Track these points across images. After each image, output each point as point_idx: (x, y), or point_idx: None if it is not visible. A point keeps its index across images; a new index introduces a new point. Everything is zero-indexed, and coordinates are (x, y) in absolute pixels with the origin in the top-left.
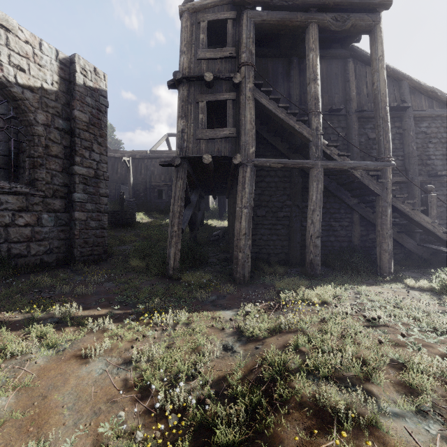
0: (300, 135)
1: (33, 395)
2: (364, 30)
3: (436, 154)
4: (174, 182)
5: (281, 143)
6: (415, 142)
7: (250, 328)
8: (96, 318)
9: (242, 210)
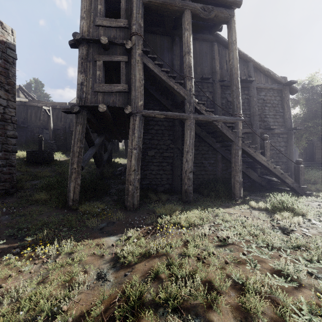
0: (178, 94)
1: None
2: (224, 20)
3: (269, 114)
4: (74, 127)
5: (166, 100)
6: (257, 105)
7: (125, 254)
8: None
9: (132, 151)
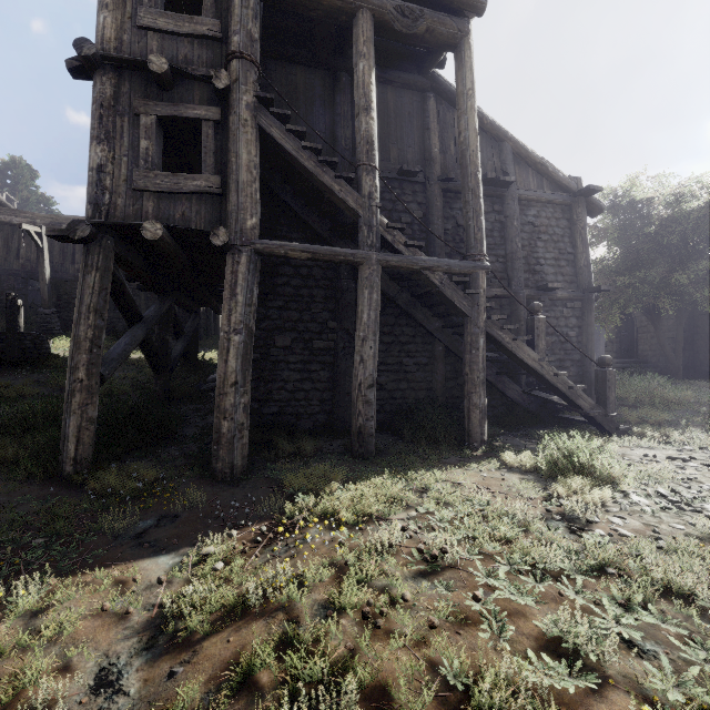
0: (343, 205)
1: None
2: (447, 42)
3: (546, 258)
4: (80, 276)
5: (320, 219)
6: (521, 238)
7: (184, 609)
8: None
9: (230, 337)
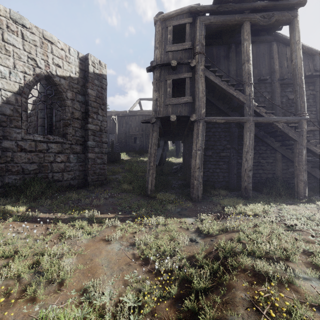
0: (237, 100)
1: (85, 258)
2: (285, 23)
3: None
4: (151, 134)
5: (223, 104)
6: None
7: (206, 229)
8: (108, 219)
9: (197, 152)
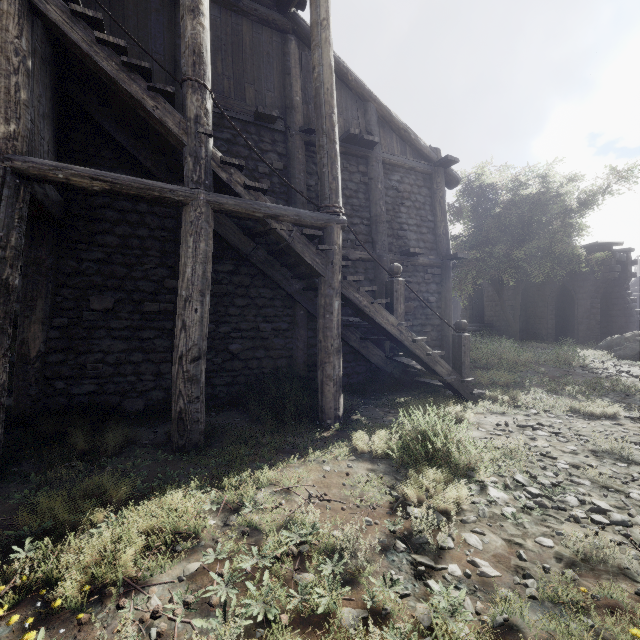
0: (162, 128)
1: None
2: None
3: (409, 223)
4: None
5: (153, 155)
6: (385, 201)
7: None
8: None
9: None
